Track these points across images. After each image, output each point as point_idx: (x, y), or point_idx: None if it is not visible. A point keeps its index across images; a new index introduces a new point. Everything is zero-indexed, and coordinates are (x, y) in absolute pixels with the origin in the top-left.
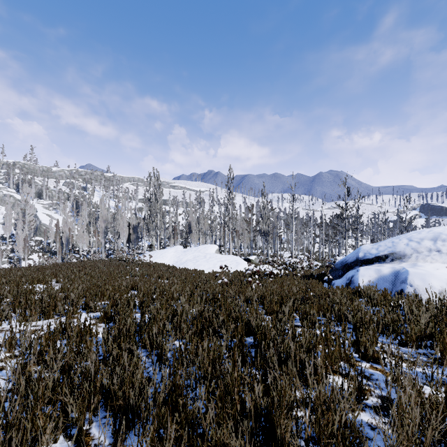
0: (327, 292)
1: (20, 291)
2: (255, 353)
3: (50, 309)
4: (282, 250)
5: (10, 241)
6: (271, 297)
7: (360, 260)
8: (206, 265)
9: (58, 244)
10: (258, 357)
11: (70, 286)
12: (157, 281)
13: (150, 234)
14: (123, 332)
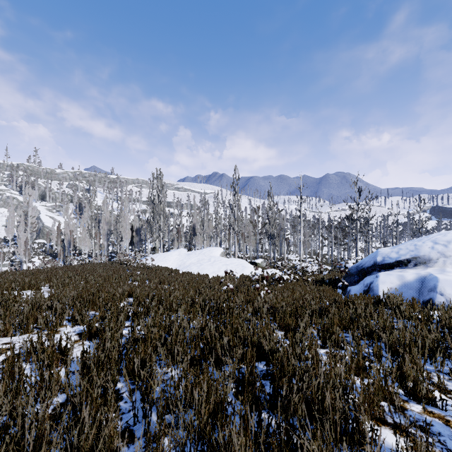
0: (346, 301)
1: (1, 300)
2: (270, 391)
3: (29, 321)
4: (289, 253)
5: (13, 243)
6: (283, 309)
7: (378, 265)
8: (210, 268)
9: (59, 246)
10: (279, 409)
11: (61, 292)
12: (157, 286)
13: (153, 236)
14: (102, 359)
